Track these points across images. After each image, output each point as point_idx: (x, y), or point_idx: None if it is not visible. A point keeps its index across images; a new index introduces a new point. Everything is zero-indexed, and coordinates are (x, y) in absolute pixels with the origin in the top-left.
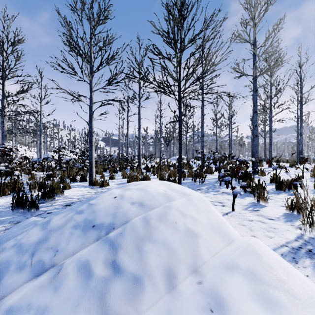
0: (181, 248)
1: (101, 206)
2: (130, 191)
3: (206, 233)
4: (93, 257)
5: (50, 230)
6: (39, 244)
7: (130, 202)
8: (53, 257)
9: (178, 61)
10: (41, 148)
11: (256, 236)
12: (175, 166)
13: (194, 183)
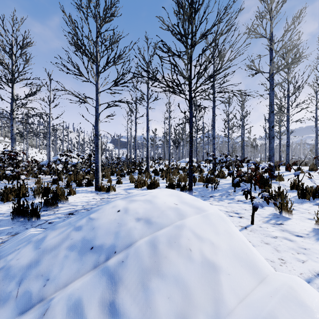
0: (198, 287)
1: (102, 222)
2: (135, 204)
3: (229, 265)
4: (87, 295)
5: (43, 251)
6: (29, 268)
7: (135, 217)
8: (43, 287)
9: (189, 57)
10: (50, 151)
11: (284, 258)
12: (185, 170)
13: (205, 189)
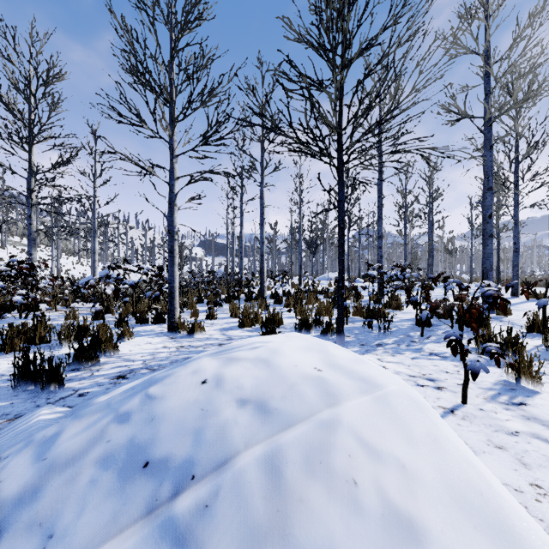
0: None
1: (170, 406)
2: (237, 367)
3: (446, 526)
4: None
5: (50, 465)
6: (17, 506)
7: (237, 397)
8: None
9: (338, 87)
10: (95, 261)
11: (542, 484)
12: (329, 293)
13: (367, 331)
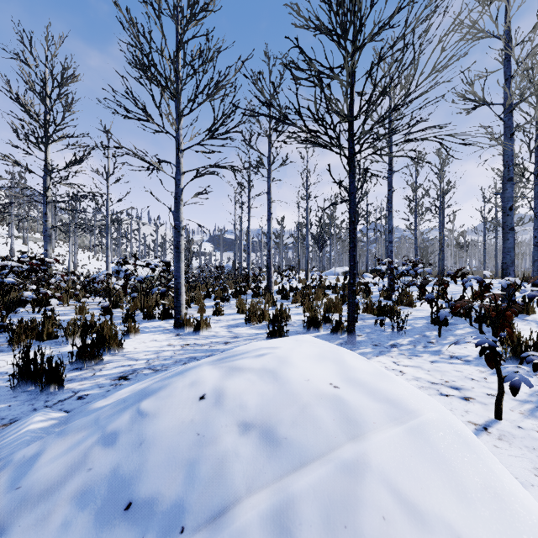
0: None
1: (161, 428)
2: (240, 379)
3: None
4: None
5: (22, 498)
6: None
7: (239, 420)
8: None
9: (350, 71)
10: (108, 256)
11: None
12: (337, 289)
13: (379, 330)
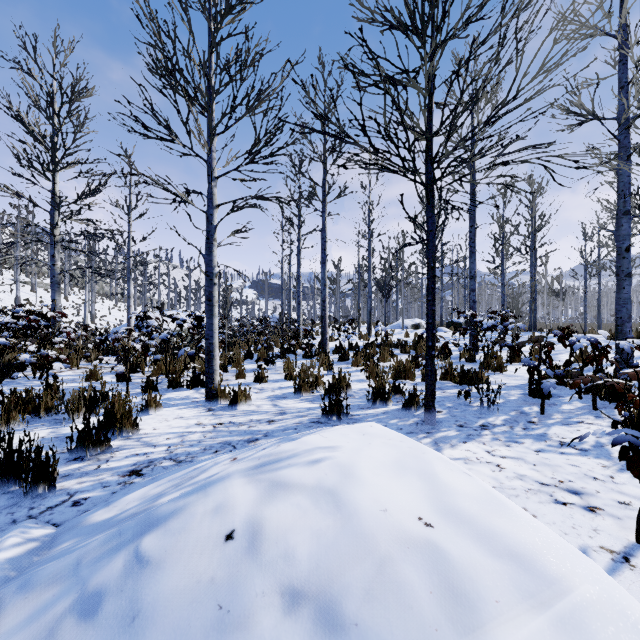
0: None
1: (167, 590)
2: (286, 505)
3: None
4: None
5: None
6: None
7: (282, 584)
8: None
9: (431, 73)
10: (130, 307)
11: None
12: (407, 348)
13: (464, 403)
